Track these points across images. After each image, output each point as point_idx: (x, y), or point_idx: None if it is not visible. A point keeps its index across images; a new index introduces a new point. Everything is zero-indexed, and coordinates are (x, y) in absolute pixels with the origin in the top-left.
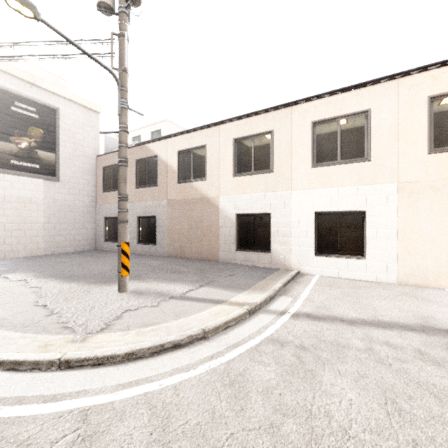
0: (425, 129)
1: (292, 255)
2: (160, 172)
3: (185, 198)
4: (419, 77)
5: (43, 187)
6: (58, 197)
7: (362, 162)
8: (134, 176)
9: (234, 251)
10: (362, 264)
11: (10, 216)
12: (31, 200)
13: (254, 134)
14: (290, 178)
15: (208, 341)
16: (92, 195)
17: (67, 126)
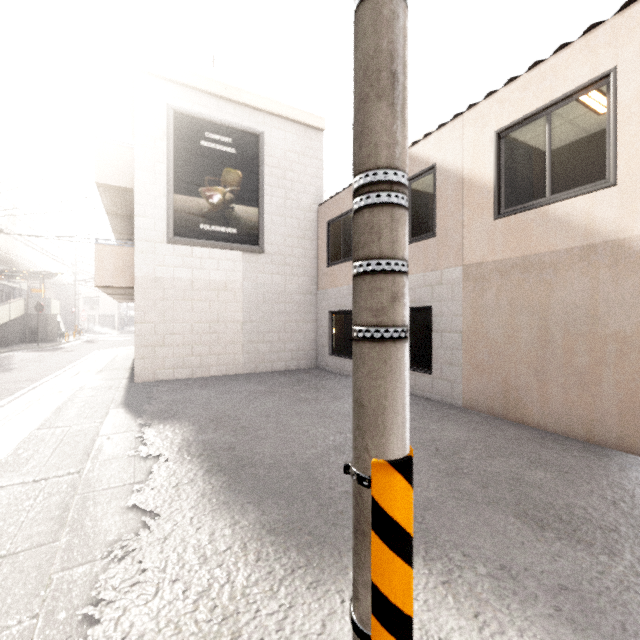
0: None
1: None
2: (443, 201)
3: (521, 254)
4: None
5: (242, 263)
6: (262, 279)
7: None
8: None
9: None
10: None
11: (199, 312)
12: (225, 286)
13: None
14: None
15: None
16: (312, 274)
17: (275, 160)
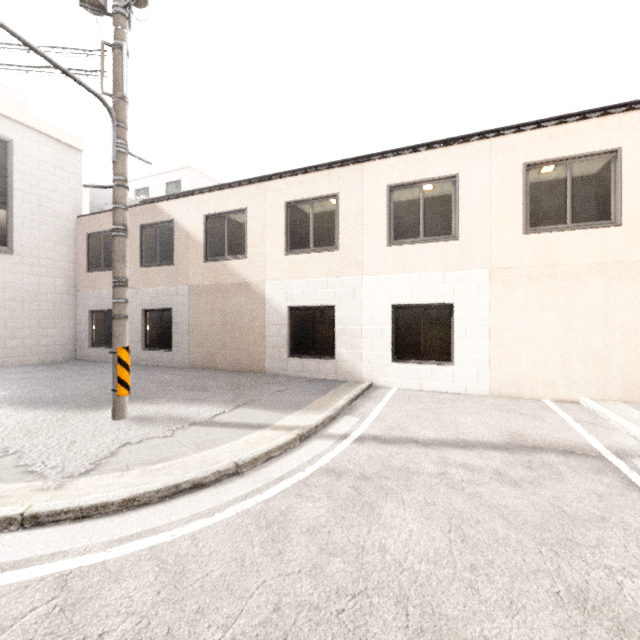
0: (521, 204)
1: (364, 361)
2: (179, 245)
3: (215, 283)
4: (514, 138)
5: None
6: (11, 279)
7: (449, 241)
8: (138, 248)
9: (285, 358)
10: (450, 371)
11: None
12: None
13: (313, 197)
14: (361, 259)
15: (242, 478)
16: (70, 276)
17: (27, 168)
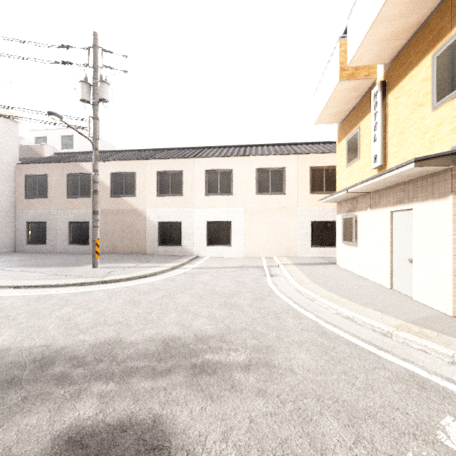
0: (255, 183)
1: (194, 246)
2: None
3: (117, 209)
4: (252, 158)
5: None
6: None
7: (229, 196)
8: (65, 187)
9: (157, 246)
10: (230, 249)
11: None
12: None
13: (171, 170)
14: (193, 201)
15: (157, 276)
16: (11, 201)
17: None
